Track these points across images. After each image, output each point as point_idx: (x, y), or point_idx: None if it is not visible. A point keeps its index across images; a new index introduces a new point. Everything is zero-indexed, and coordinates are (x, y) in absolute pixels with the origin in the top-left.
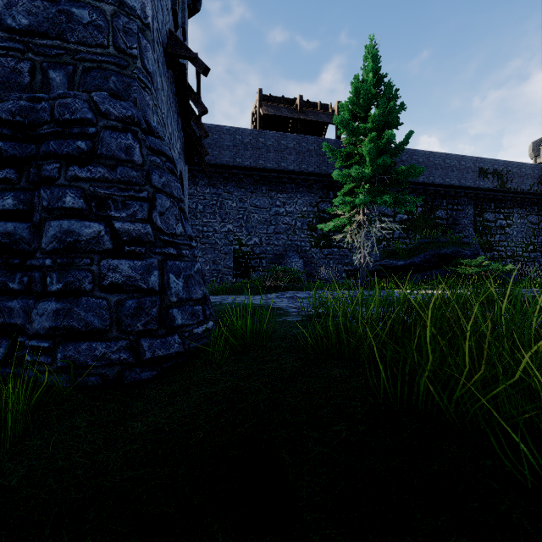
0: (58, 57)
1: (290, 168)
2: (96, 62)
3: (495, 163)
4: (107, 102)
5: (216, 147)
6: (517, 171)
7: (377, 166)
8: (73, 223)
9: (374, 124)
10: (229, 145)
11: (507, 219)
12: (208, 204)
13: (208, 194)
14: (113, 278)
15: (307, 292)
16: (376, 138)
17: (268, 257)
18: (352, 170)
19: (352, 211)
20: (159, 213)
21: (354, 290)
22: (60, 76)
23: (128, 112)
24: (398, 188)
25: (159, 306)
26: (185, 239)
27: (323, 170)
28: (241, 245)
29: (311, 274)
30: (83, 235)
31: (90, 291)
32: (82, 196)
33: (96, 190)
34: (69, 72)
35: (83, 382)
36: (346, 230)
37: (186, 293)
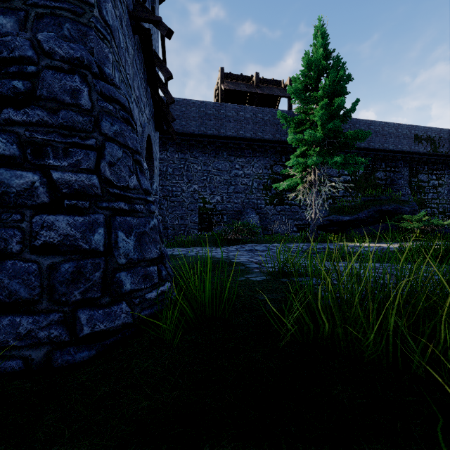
0: (8, 2)
1: (248, 136)
2: (50, 8)
3: (429, 130)
4: (52, 41)
5: (183, 118)
6: (448, 137)
7: (328, 130)
8: (1, 172)
9: (325, 92)
10: (195, 116)
11: (439, 180)
12: (177, 167)
13: (177, 159)
14: (47, 237)
15: (265, 245)
16: (327, 104)
17: (229, 213)
18: (305, 134)
19: (304, 172)
20: (108, 163)
21: (307, 243)
22: (11, 22)
23: (76, 53)
24: (342, 153)
25: (103, 270)
26: (140, 193)
27: (276, 137)
28: (205, 202)
29: (266, 228)
30: (13, 186)
31: (17, 253)
32: (15, 141)
33: (33, 135)
34: (20, 18)
35: (0, 368)
36: (299, 189)
37: (138, 253)
